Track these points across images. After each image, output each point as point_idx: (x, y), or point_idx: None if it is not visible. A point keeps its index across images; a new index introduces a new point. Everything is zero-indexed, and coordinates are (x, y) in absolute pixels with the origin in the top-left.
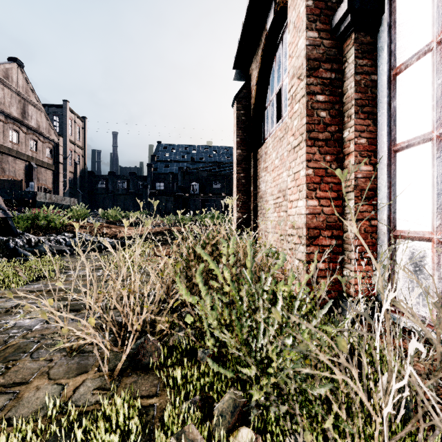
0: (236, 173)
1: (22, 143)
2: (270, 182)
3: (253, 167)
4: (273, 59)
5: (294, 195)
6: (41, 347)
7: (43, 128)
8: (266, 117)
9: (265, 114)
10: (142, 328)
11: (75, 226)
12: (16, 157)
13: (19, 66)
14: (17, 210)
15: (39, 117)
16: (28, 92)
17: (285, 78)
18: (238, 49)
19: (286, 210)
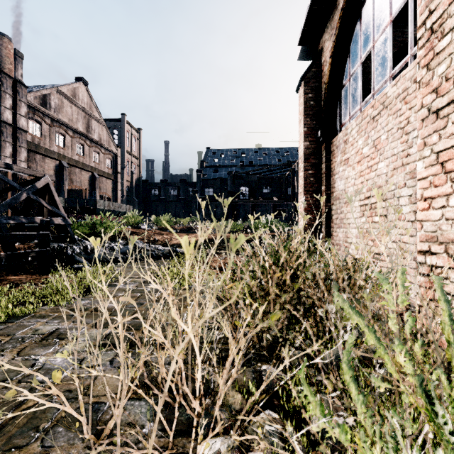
0: (303, 169)
1: (87, 155)
2: (353, 178)
3: (325, 161)
4: (356, 19)
5: (437, 188)
6: (60, 420)
7: (104, 140)
8: (344, 97)
9: (342, 95)
10: (206, 409)
11: (93, 244)
12: (82, 168)
13: (84, 85)
14: (81, 217)
15: (101, 131)
16: (92, 108)
17: (379, 37)
18: (307, 17)
19: (386, 213)
